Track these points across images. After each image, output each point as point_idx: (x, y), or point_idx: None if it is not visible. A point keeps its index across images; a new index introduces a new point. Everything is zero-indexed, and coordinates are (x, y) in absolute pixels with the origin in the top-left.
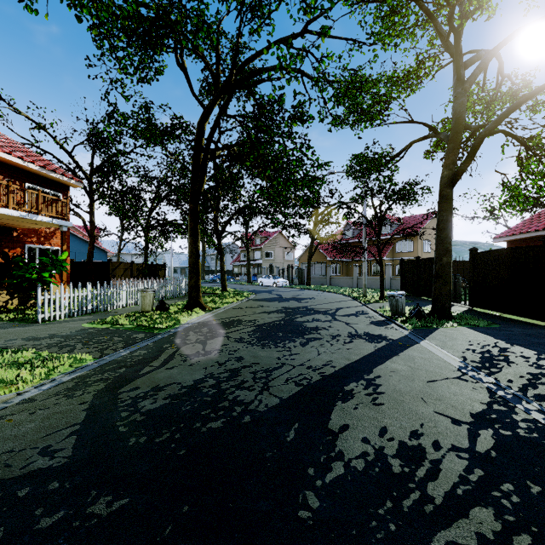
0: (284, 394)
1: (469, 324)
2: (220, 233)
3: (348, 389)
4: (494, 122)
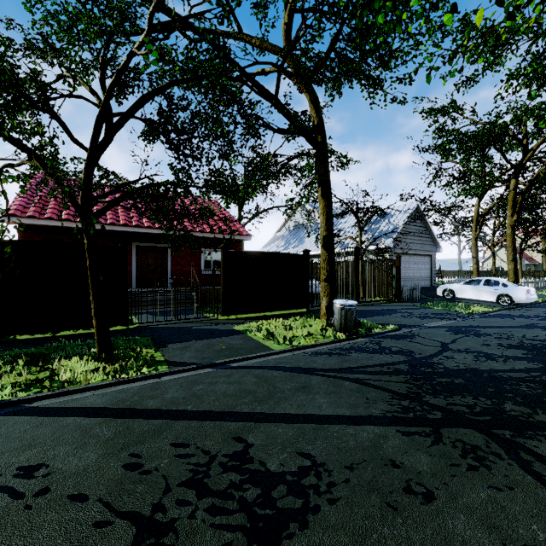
0: None
1: None
2: None
3: None
4: None
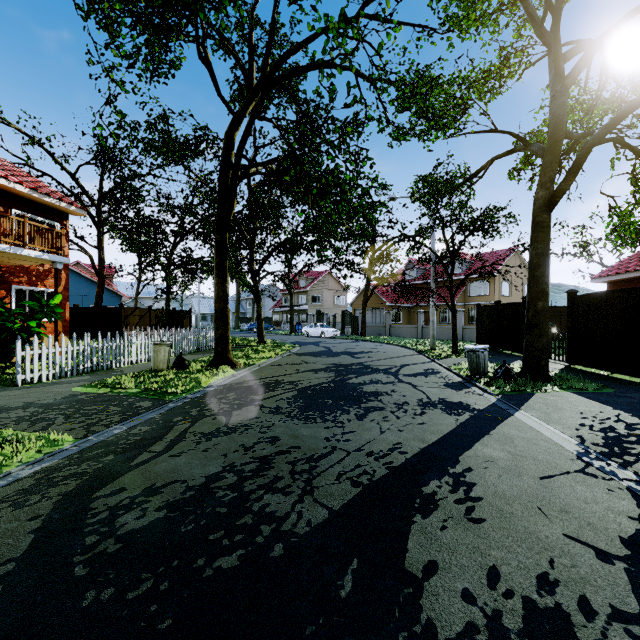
0: (336, 502)
1: (574, 388)
2: (257, 273)
3: (428, 492)
4: (605, 126)
